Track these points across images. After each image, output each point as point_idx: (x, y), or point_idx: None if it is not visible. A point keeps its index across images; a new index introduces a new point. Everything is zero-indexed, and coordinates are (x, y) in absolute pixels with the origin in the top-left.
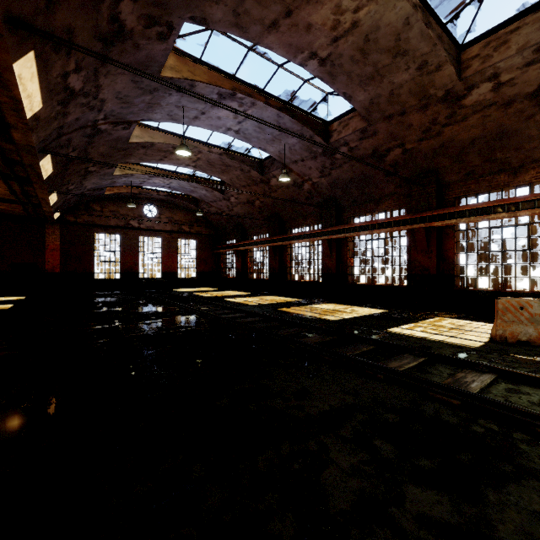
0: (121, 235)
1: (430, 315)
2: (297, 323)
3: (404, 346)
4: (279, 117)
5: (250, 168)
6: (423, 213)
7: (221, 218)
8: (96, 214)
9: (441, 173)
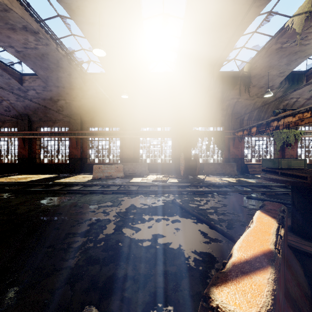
0: None
1: (77, 174)
2: (0, 184)
3: (57, 184)
4: None
5: None
6: (75, 131)
7: None
8: None
9: (82, 116)
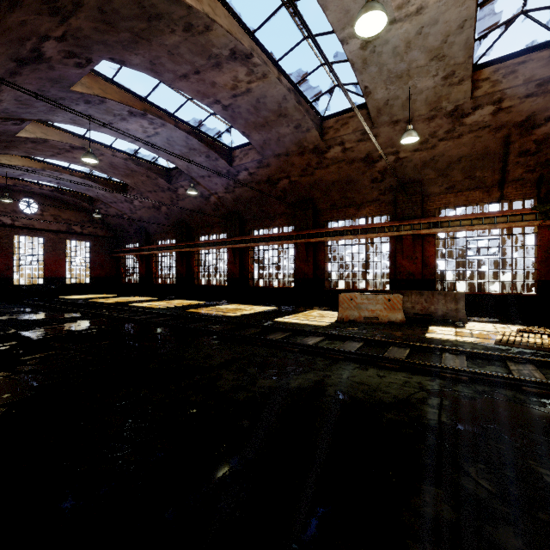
0: None
1: (308, 309)
2: (204, 319)
3: (279, 327)
4: (188, 139)
5: (157, 176)
6: (304, 231)
7: (122, 220)
8: None
9: (316, 202)
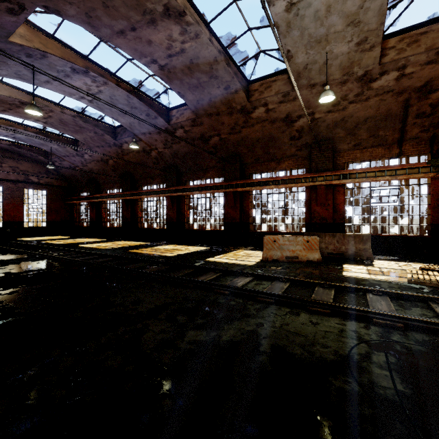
0: None
1: (235, 249)
2: (142, 259)
3: (210, 267)
4: (129, 98)
5: (103, 132)
6: (232, 181)
7: (74, 172)
8: None
9: (242, 157)
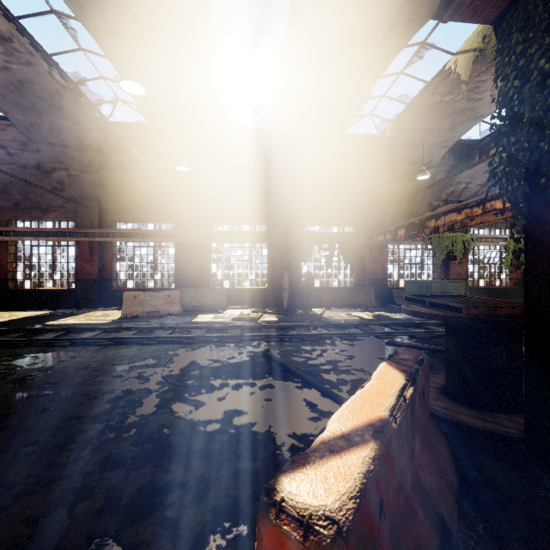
0: None
1: (92, 310)
2: None
3: (50, 328)
4: None
5: None
6: (87, 229)
7: None
8: None
9: (102, 201)
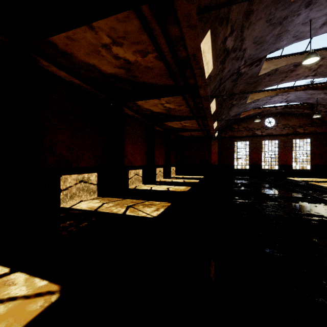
0: (249, 141)
1: None
2: None
3: None
4: None
5: None
6: None
7: None
8: (235, 131)
9: None
